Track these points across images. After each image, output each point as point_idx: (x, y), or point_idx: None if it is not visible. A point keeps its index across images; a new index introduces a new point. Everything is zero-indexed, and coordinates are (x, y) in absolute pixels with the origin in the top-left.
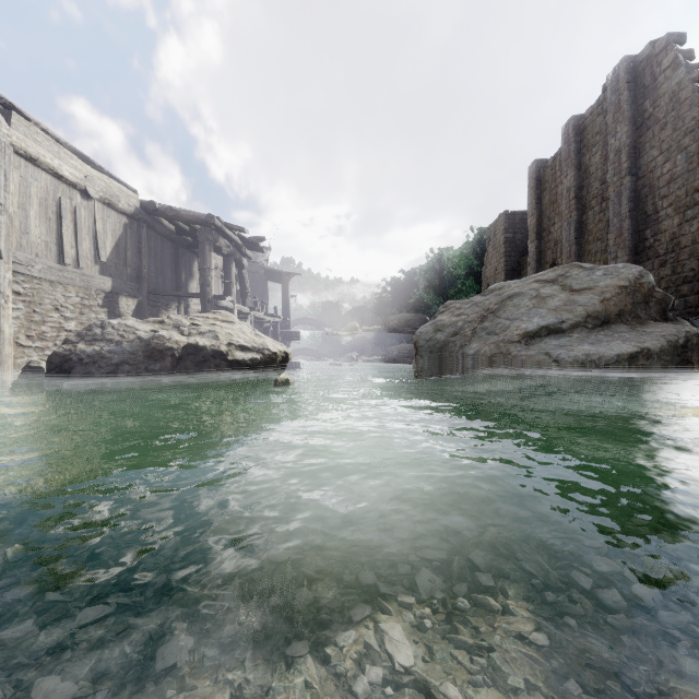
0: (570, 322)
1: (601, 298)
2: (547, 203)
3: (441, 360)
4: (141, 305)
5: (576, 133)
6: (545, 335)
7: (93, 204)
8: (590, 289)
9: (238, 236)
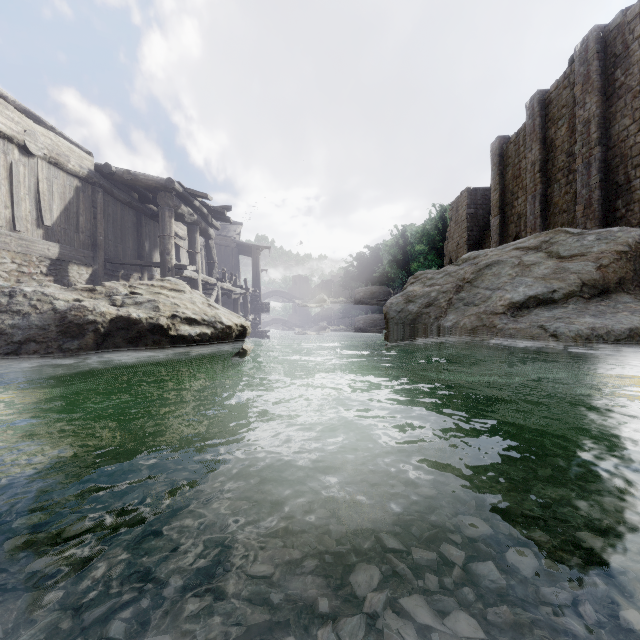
0: (563, 292)
1: (597, 265)
2: (510, 178)
3: (414, 333)
4: (96, 274)
5: (541, 108)
6: (534, 306)
7: (35, 162)
8: (582, 256)
9: (203, 204)
